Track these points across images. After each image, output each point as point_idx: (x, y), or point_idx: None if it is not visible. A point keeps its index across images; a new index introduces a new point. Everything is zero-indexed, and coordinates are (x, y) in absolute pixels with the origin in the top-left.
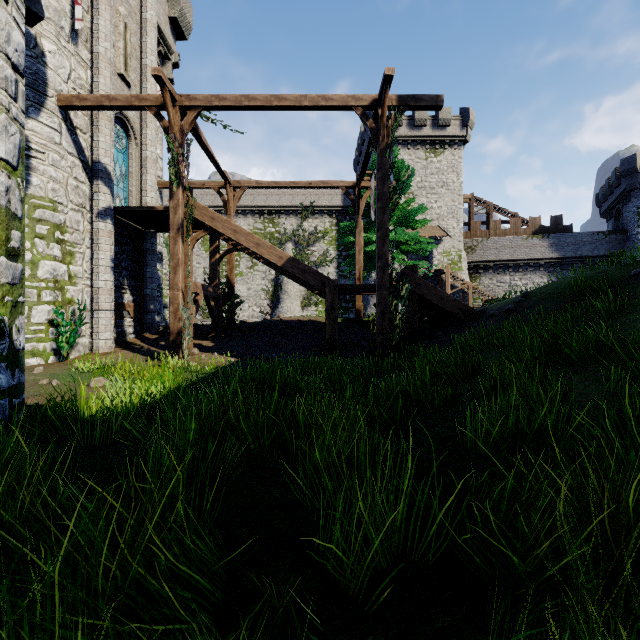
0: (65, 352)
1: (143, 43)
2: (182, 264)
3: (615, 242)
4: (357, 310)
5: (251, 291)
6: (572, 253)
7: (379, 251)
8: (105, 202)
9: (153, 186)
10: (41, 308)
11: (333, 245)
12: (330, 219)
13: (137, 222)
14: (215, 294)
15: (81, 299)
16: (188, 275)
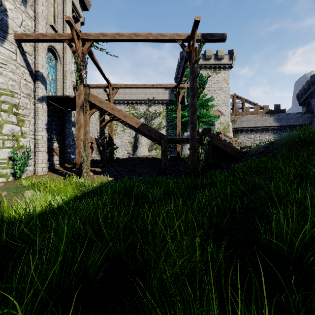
0: (18, 174)
1: (64, 10)
2: (83, 126)
3: (307, 118)
4: (177, 152)
5: (123, 142)
6: (285, 123)
7: (191, 119)
8: (42, 93)
9: (70, 86)
10: (4, 150)
11: (164, 119)
12: (163, 106)
13: (60, 105)
14: (102, 143)
15: (28, 145)
16: (87, 133)
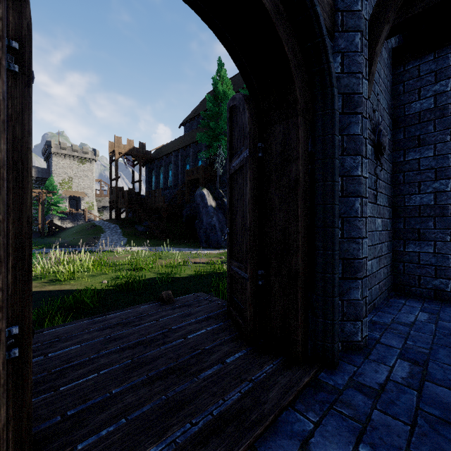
0: None
1: None
2: None
3: None
4: (39, 228)
5: None
6: None
7: (42, 218)
8: None
9: None
10: None
11: None
12: None
13: None
14: None
15: None
16: None
